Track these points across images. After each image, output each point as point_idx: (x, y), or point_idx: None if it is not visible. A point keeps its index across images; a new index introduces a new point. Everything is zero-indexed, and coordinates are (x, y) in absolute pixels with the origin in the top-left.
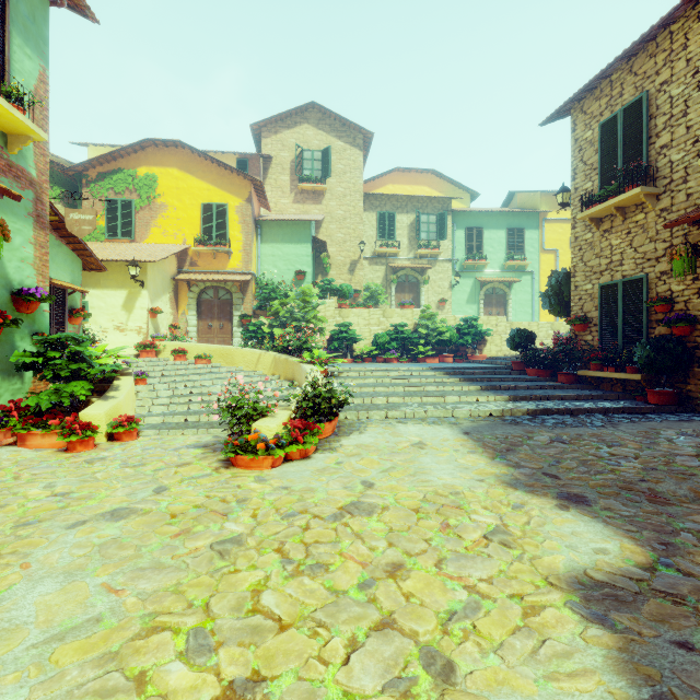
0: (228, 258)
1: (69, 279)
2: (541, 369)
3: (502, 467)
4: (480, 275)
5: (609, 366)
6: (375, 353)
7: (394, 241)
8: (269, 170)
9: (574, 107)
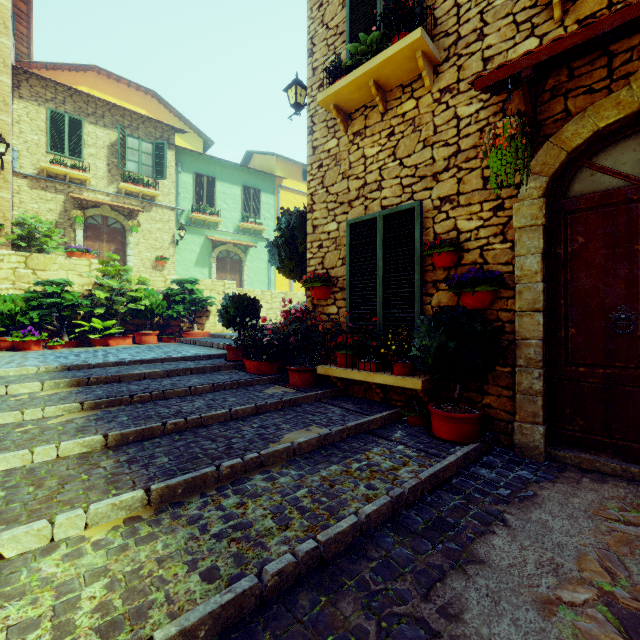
0: None
1: None
2: (266, 360)
3: None
4: (212, 233)
5: (367, 361)
6: (1, 332)
7: (81, 161)
8: None
9: None
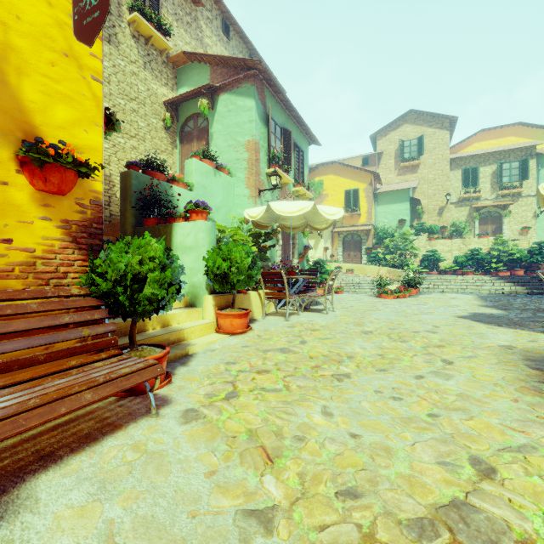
0: (358, 218)
1: None
2: None
3: (484, 304)
4: None
5: None
6: (456, 269)
7: (477, 187)
8: (381, 159)
9: None
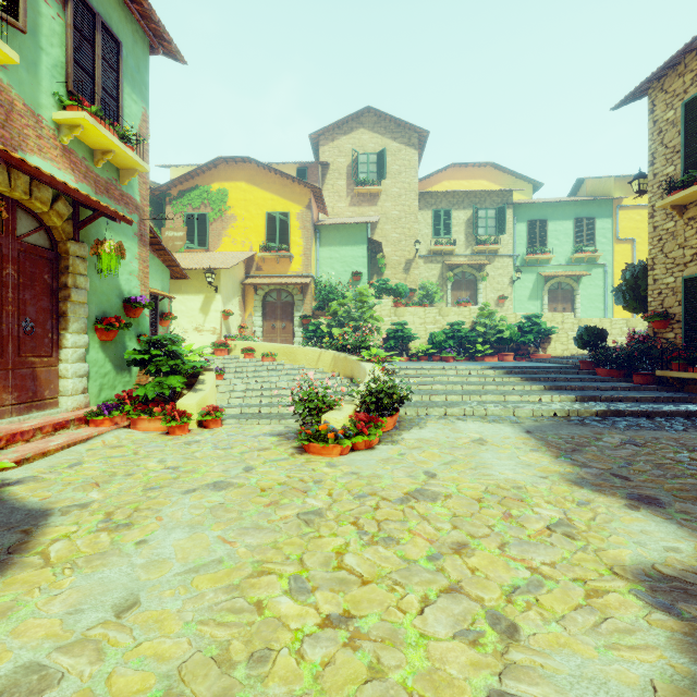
0: (289, 262)
1: (160, 287)
2: (614, 369)
3: (567, 466)
4: (544, 269)
5: (695, 367)
6: (431, 352)
7: (450, 238)
8: (327, 176)
9: (653, 87)
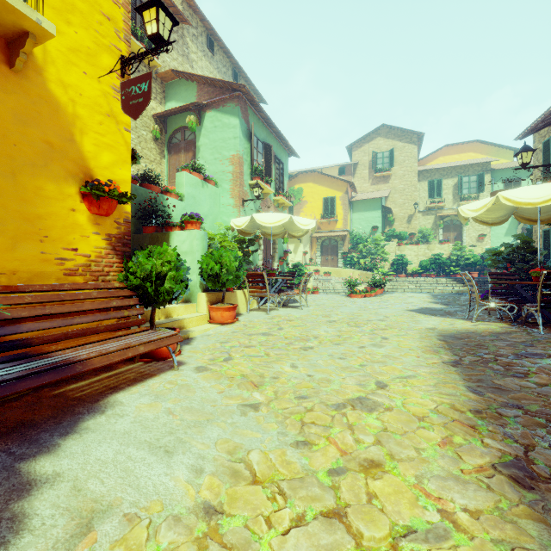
0: (335, 224)
1: None
2: None
3: (434, 301)
4: None
5: None
6: (421, 272)
7: (441, 198)
8: (356, 169)
9: None
